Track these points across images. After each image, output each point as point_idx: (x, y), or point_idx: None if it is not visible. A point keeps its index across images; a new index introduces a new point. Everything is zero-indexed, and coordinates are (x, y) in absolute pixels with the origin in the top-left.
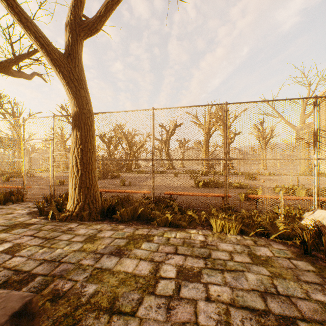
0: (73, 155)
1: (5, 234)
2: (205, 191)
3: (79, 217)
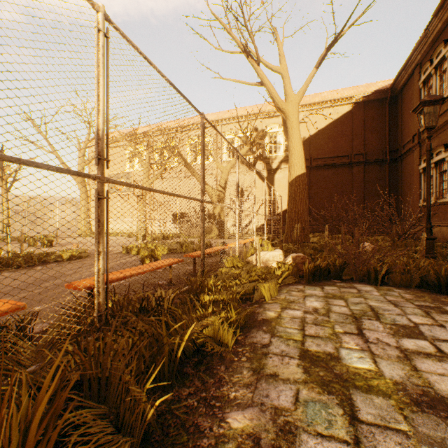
0: None
1: None
2: (36, 275)
3: None
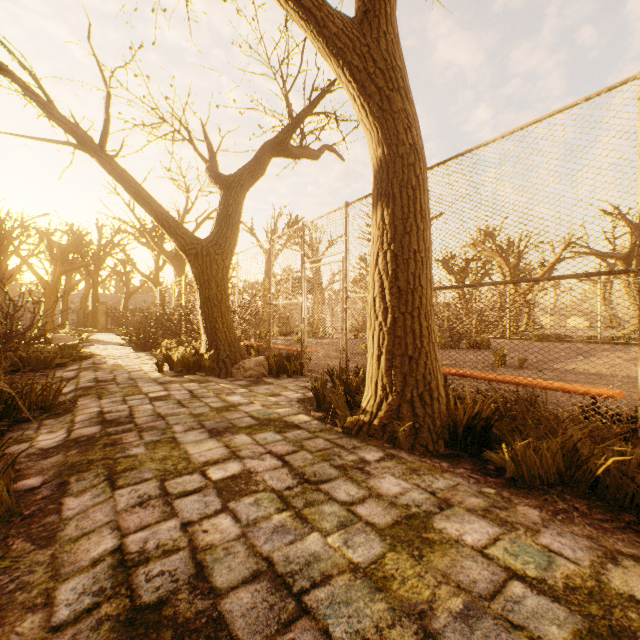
0: (373, 272)
1: (245, 438)
2: None
3: (387, 433)
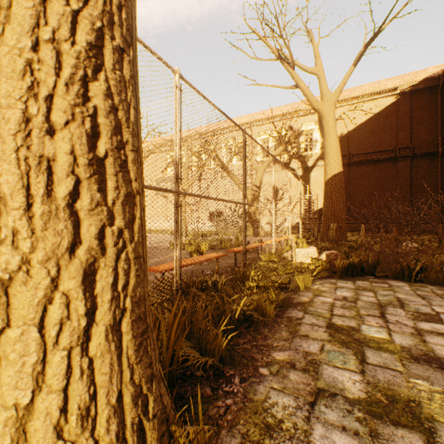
0: (84, 75)
1: None
2: None
3: None
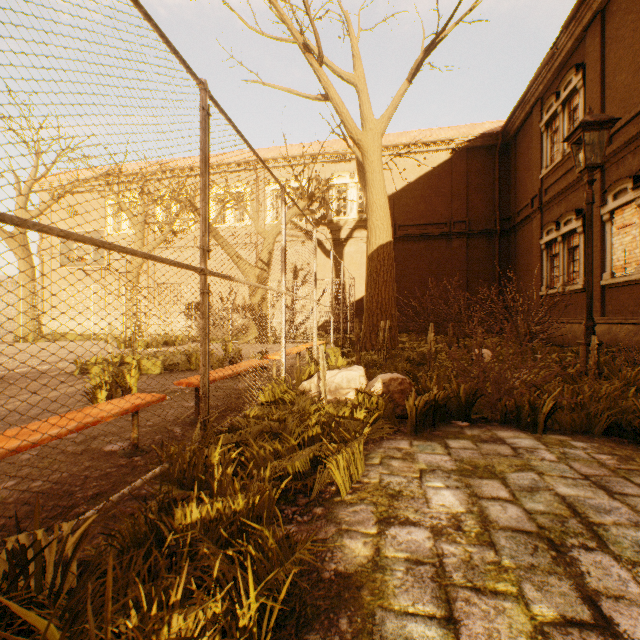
0: None
1: None
2: None
3: None
